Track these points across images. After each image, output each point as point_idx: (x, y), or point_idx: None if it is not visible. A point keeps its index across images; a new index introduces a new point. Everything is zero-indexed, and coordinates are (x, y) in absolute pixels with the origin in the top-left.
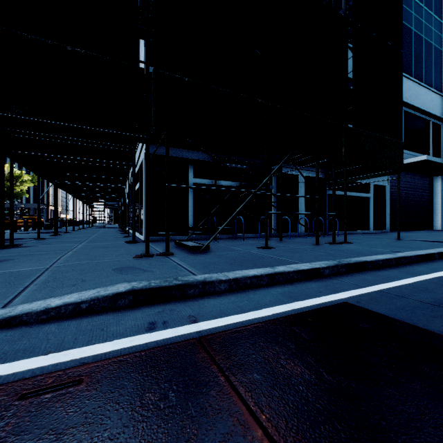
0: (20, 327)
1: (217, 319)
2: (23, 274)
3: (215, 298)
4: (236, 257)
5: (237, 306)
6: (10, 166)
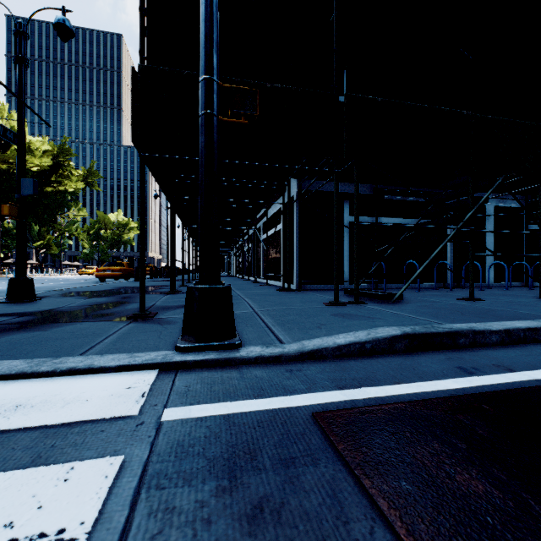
0: (323, 360)
1: (538, 370)
2: (241, 316)
3: (493, 350)
4: (452, 308)
5: (540, 360)
6: (173, 212)
